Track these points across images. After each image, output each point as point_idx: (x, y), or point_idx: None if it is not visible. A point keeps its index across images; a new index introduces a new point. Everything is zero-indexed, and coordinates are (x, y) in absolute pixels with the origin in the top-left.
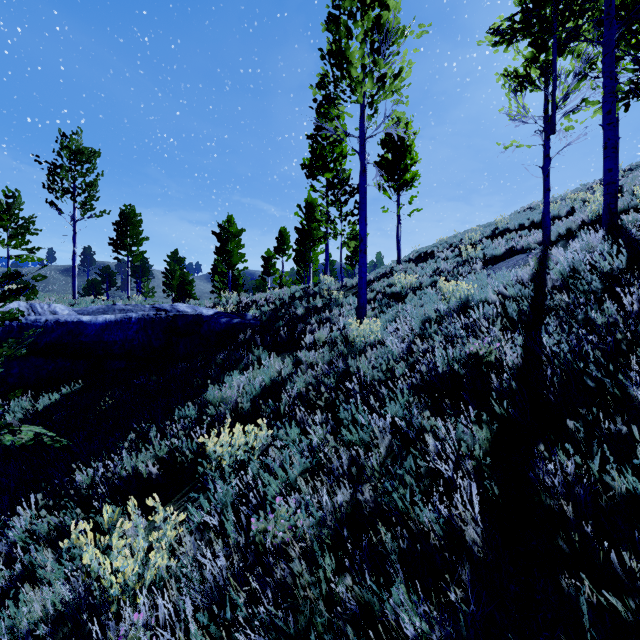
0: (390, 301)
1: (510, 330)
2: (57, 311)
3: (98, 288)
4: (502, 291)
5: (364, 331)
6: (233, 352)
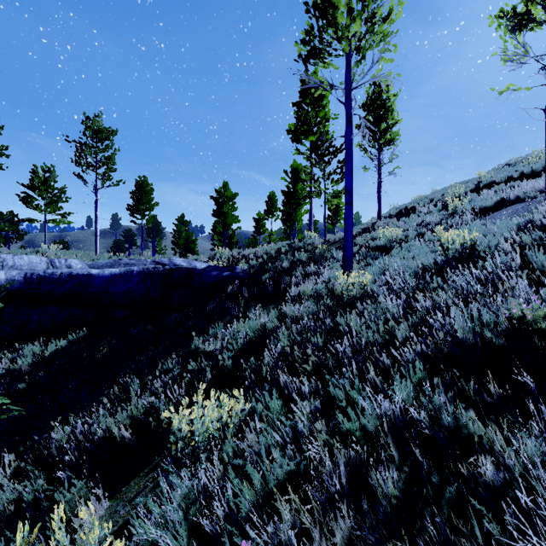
0: (374, 254)
1: (545, 285)
2: (72, 265)
3: (122, 247)
4: (513, 240)
5: (352, 285)
6: (221, 304)
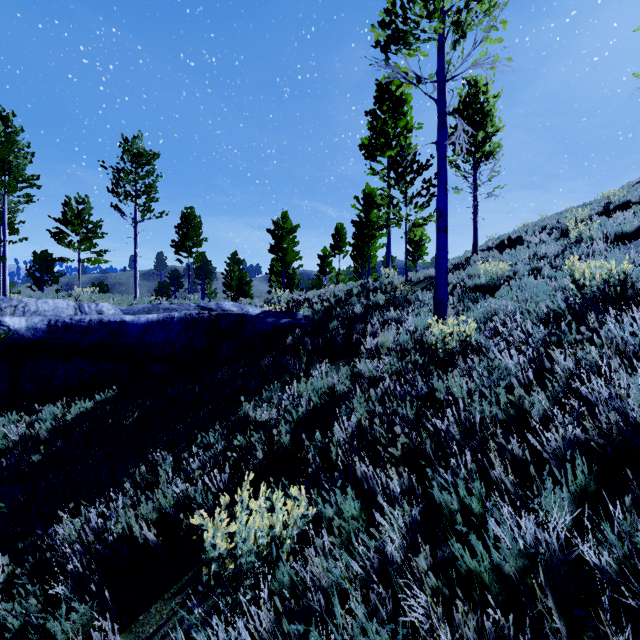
0: (473, 296)
1: None
2: (103, 310)
3: (167, 290)
4: None
5: (450, 335)
6: (278, 358)
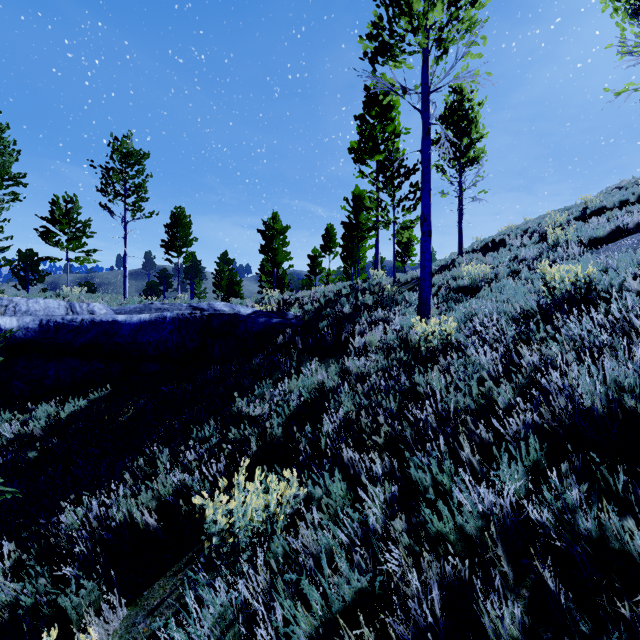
0: (456, 297)
1: None
2: (95, 310)
3: (156, 290)
4: None
5: (432, 334)
6: (270, 357)
